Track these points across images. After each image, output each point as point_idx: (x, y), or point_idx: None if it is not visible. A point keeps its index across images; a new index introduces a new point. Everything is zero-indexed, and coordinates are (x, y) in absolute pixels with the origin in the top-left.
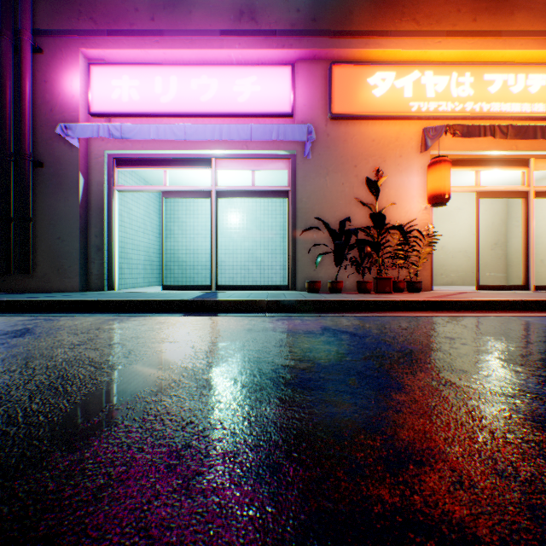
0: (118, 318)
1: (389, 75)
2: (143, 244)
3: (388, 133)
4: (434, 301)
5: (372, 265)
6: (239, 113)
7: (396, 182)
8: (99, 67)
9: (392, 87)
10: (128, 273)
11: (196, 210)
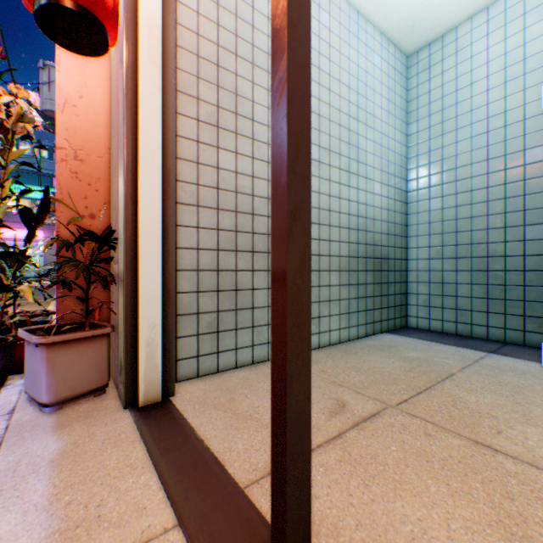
0: None
1: None
2: None
3: None
4: None
5: None
6: None
7: None
8: None
9: None
10: None
11: None
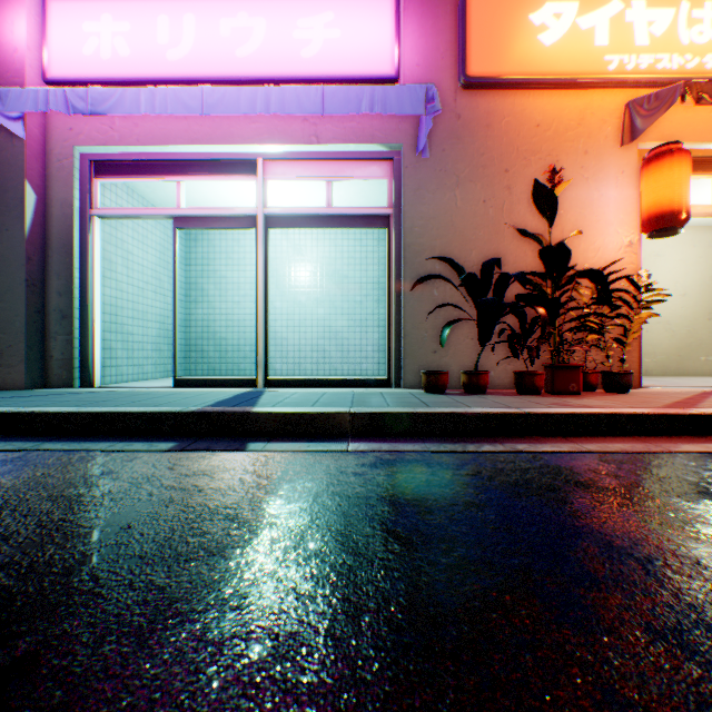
0: (23, 457)
1: (568, 7)
2: (155, 310)
3: (564, 112)
4: (697, 416)
5: (541, 343)
6: (303, 78)
7: (578, 197)
8: (61, 1)
9: (574, 28)
10: (124, 357)
11: (242, 258)
